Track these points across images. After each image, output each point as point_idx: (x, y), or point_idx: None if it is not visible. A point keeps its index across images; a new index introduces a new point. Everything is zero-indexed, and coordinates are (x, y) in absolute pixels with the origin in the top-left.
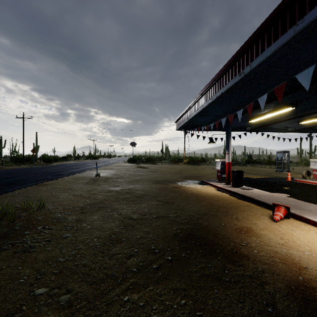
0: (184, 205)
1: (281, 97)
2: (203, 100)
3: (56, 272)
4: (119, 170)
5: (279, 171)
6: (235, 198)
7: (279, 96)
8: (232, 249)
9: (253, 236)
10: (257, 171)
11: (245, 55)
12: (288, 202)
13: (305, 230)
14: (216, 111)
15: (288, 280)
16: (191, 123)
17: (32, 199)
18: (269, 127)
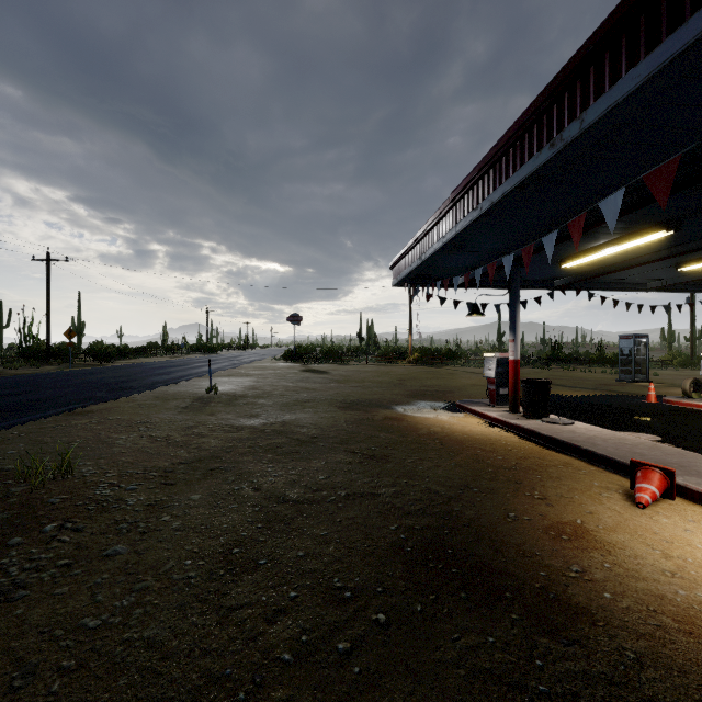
0: (415, 464)
1: (664, 194)
2: (457, 214)
3: (69, 667)
4: (263, 377)
5: (626, 380)
6: (533, 446)
7: (658, 192)
8: (545, 590)
9: (594, 548)
10: (575, 379)
11: (566, 95)
12: (663, 457)
13: None
14: (487, 240)
15: None
16: (428, 269)
17: (48, 450)
18: (605, 278)
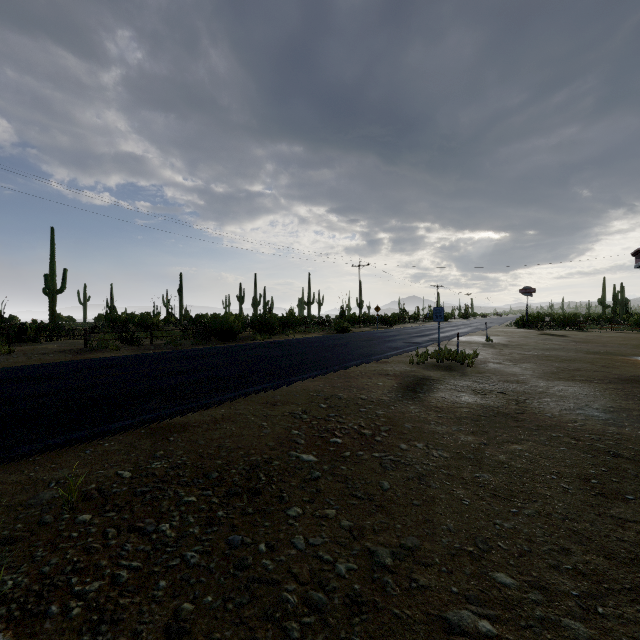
0: (636, 371)
1: None
2: None
3: (529, 374)
4: (510, 337)
5: None
6: None
7: None
8: None
9: None
10: None
11: None
12: None
13: None
14: None
15: None
16: None
17: None
18: None
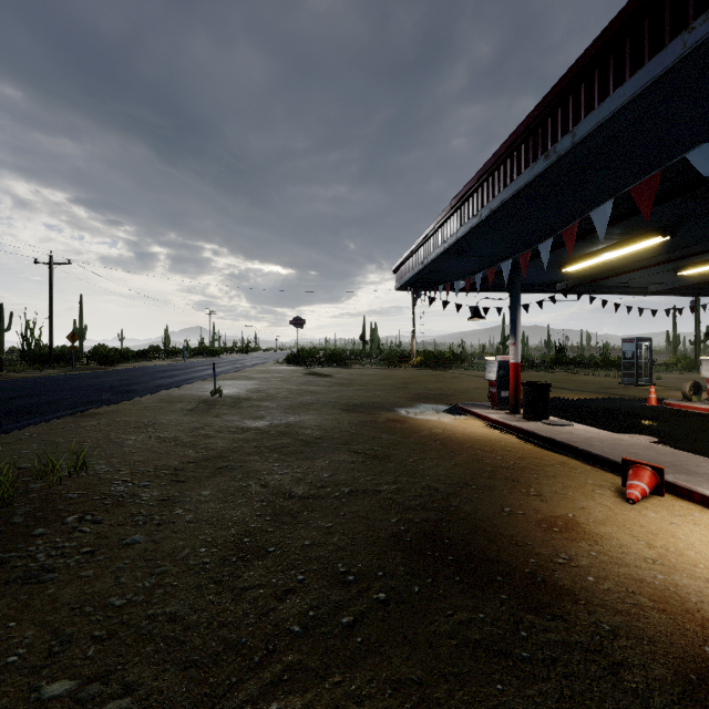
0: (416, 464)
1: (648, 207)
2: (458, 220)
3: (101, 636)
4: (266, 380)
5: (628, 384)
6: (532, 447)
7: (643, 204)
8: (534, 574)
9: (582, 538)
10: (578, 382)
11: (559, 110)
12: (656, 457)
13: (704, 524)
14: (488, 245)
15: (679, 657)
16: (431, 273)
17: (61, 450)
18: (606, 282)
